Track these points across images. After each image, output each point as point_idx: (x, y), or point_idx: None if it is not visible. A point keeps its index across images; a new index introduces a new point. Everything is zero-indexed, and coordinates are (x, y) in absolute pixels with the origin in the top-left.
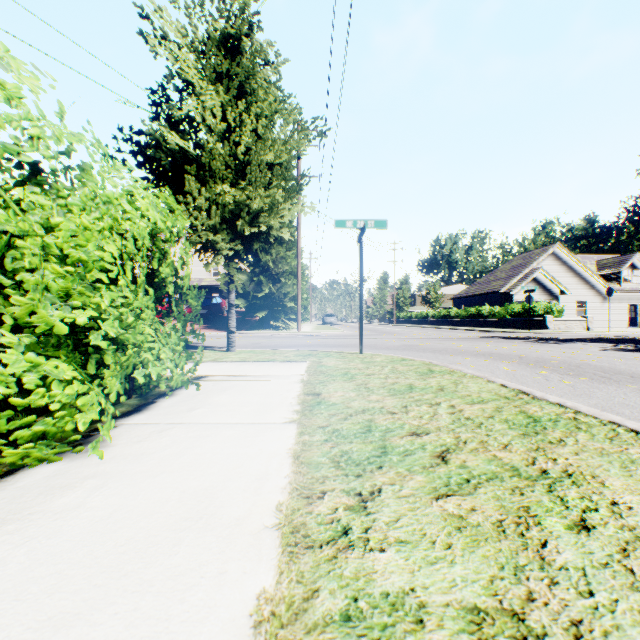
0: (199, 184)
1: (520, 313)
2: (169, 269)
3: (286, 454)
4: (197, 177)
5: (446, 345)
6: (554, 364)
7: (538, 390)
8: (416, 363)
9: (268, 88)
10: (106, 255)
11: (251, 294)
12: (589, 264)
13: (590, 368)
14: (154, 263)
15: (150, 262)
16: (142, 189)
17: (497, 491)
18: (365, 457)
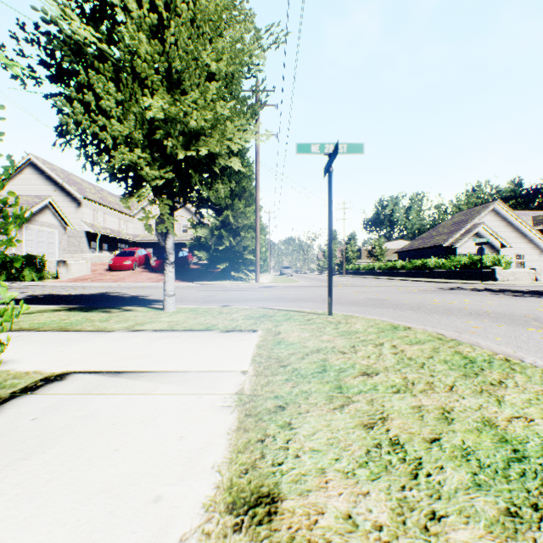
0: (118, 92)
1: (466, 265)
2: None
3: None
4: (120, 89)
5: (416, 299)
6: None
7: None
8: (421, 336)
9: None
10: None
11: (212, 247)
12: (525, 220)
13: None
14: None
15: None
16: None
17: None
18: None
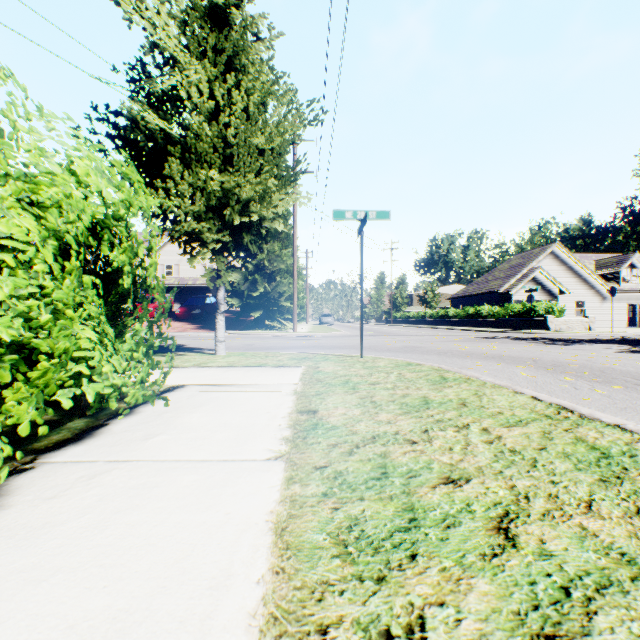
0: (182, 169)
1: (520, 313)
2: (125, 255)
3: (264, 524)
4: (181, 162)
5: (450, 346)
6: (575, 369)
7: (572, 402)
8: (424, 368)
9: (260, 68)
10: (13, 228)
11: (245, 293)
12: (588, 264)
13: (617, 373)
14: (104, 247)
15: (112, 250)
16: (81, 147)
17: (630, 624)
18: (386, 532)
